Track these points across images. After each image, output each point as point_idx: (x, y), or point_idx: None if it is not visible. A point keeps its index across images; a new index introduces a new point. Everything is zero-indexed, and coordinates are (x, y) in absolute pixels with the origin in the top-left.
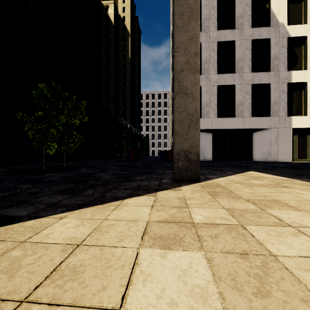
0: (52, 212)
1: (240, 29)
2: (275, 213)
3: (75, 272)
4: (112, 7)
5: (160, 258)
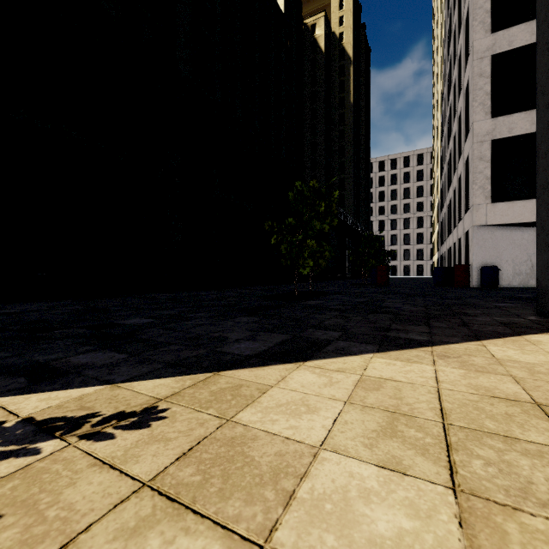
0: (453, 340)
1: None
2: None
3: None
4: (322, 25)
5: None
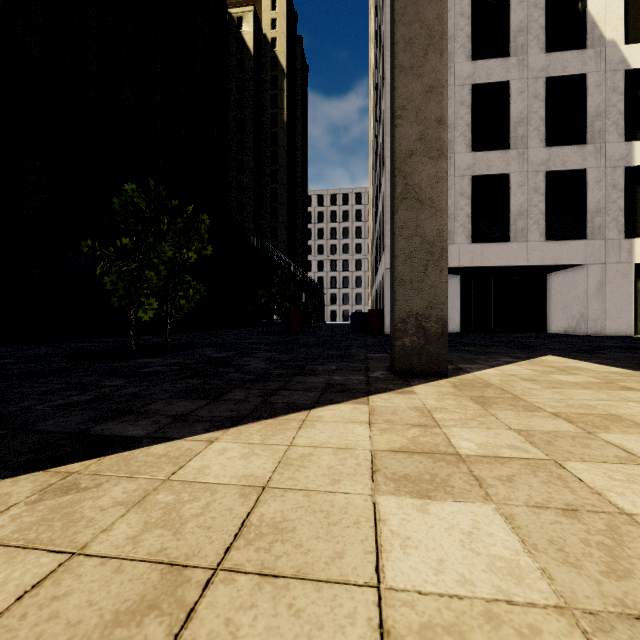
0: (189, 430)
1: (519, 57)
2: (616, 440)
3: (279, 530)
4: (250, 21)
5: (417, 513)
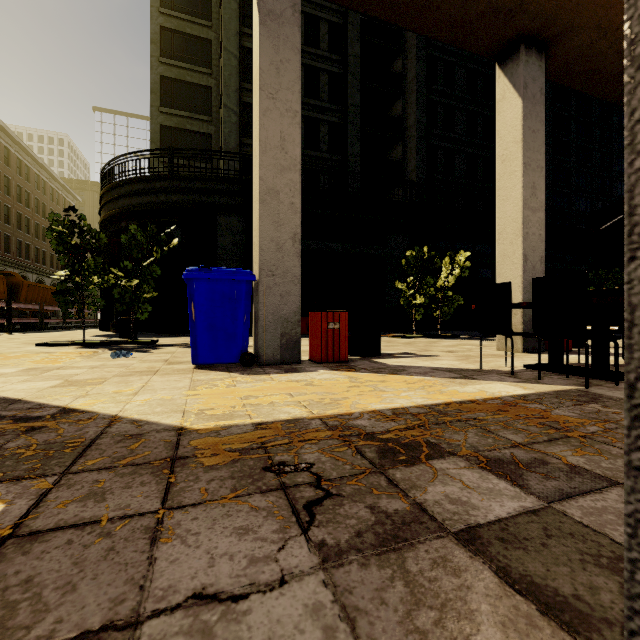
0: None
1: None
2: None
3: None
4: None
5: None
